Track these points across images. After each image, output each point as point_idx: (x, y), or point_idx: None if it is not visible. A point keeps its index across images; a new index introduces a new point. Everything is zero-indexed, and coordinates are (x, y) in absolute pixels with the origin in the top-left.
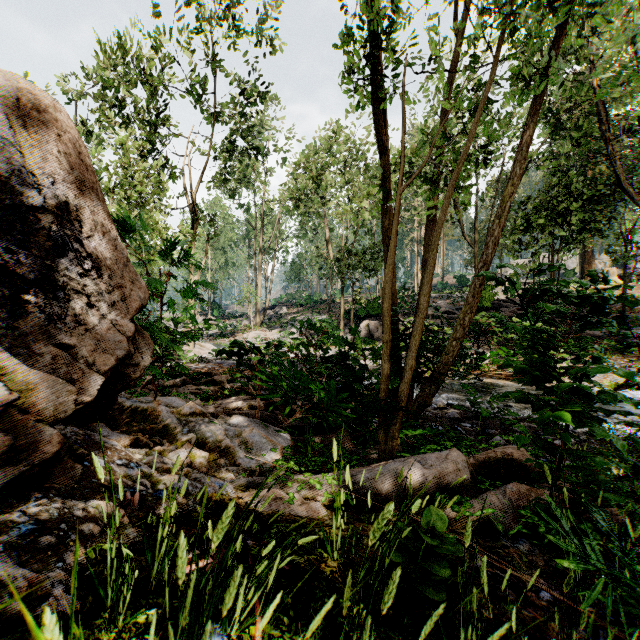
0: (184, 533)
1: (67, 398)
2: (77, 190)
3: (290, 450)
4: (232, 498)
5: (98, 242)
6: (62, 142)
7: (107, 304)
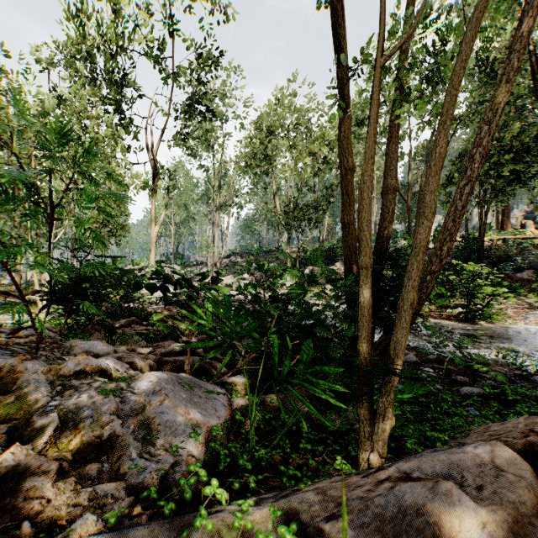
0: None
1: None
2: None
3: (221, 433)
4: None
5: None
6: None
7: None
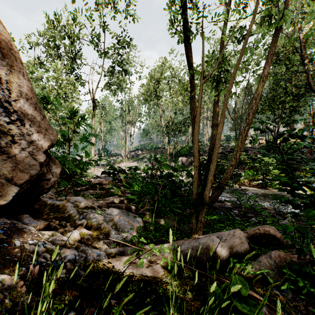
0: (67, 295)
1: None
2: (8, 71)
3: (141, 228)
4: (104, 263)
5: (22, 104)
6: None
7: (27, 142)
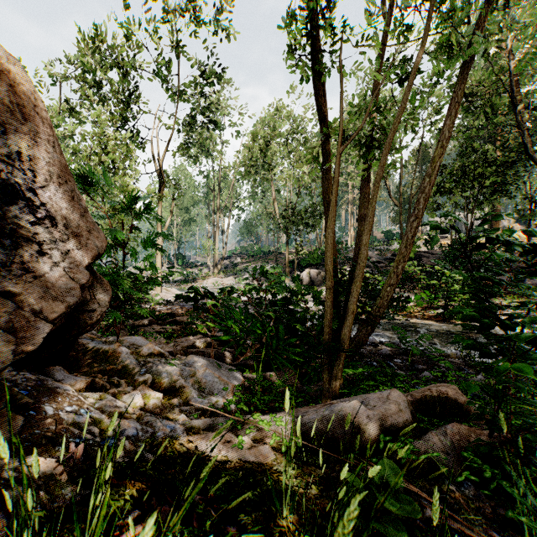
0: (127, 488)
1: (7, 348)
2: (31, 141)
3: (241, 389)
4: (182, 442)
5: (53, 192)
6: (16, 93)
7: (60, 252)
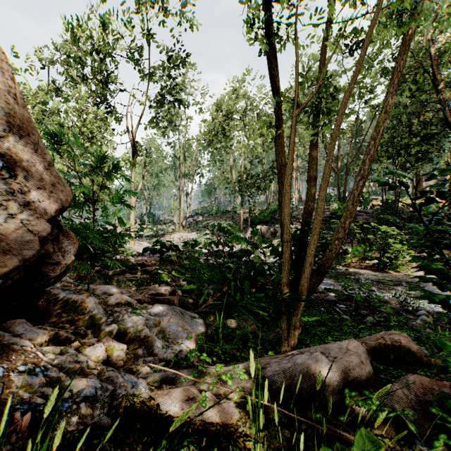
0: None
1: None
2: None
3: (203, 337)
4: (143, 400)
5: (13, 143)
6: None
7: (19, 204)
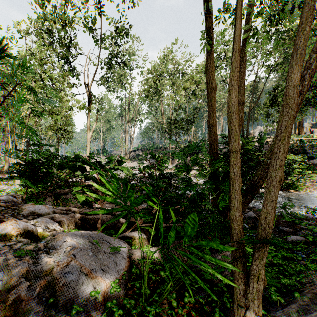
0: None
1: None
2: None
3: (118, 289)
4: None
5: None
6: None
7: None
